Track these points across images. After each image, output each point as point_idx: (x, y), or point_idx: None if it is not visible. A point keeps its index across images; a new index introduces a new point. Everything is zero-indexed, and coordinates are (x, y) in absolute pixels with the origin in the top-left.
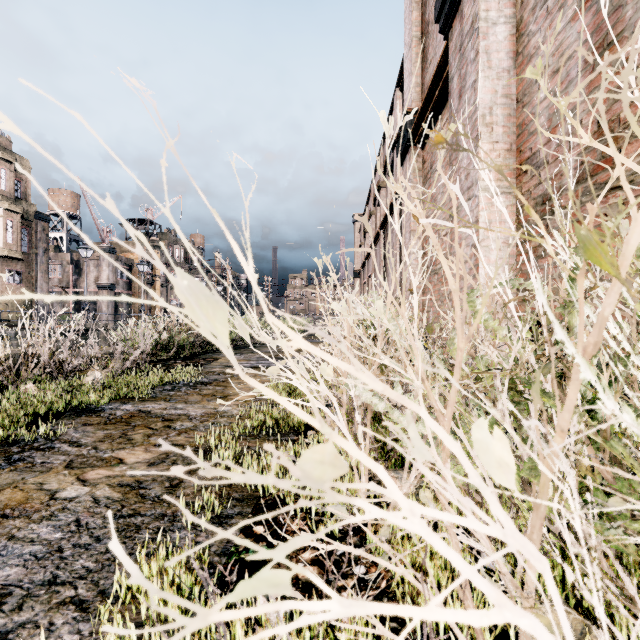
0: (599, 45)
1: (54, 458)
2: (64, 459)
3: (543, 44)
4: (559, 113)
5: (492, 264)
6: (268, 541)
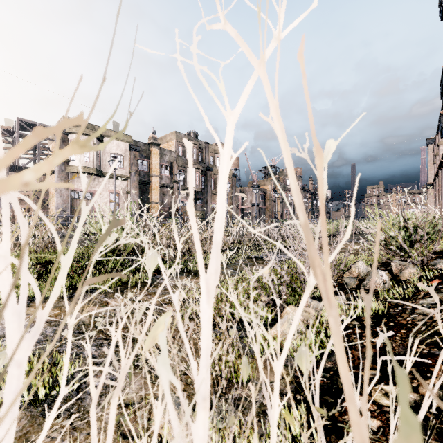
0: None
1: None
2: None
3: None
4: None
5: None
6: None
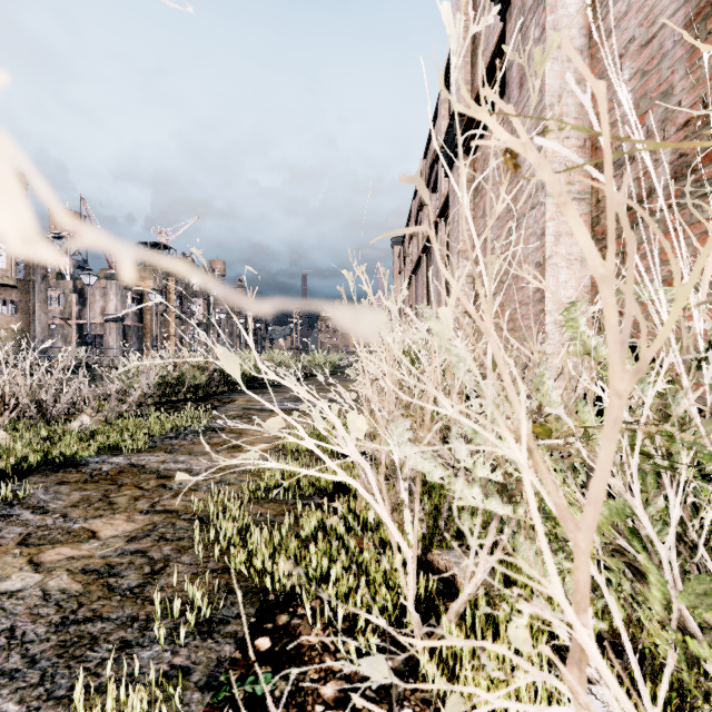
0: (705, 4)
1: (7, 530)
2: (20, 532)
3: (627, 13)
4: (649, 96)
5: (562, 286)
6: (274, 664)
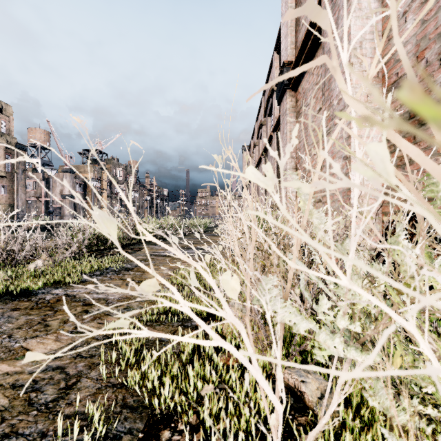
0: None
1: None
2: None
3: None
4: (428, 37)
5: None
6: None
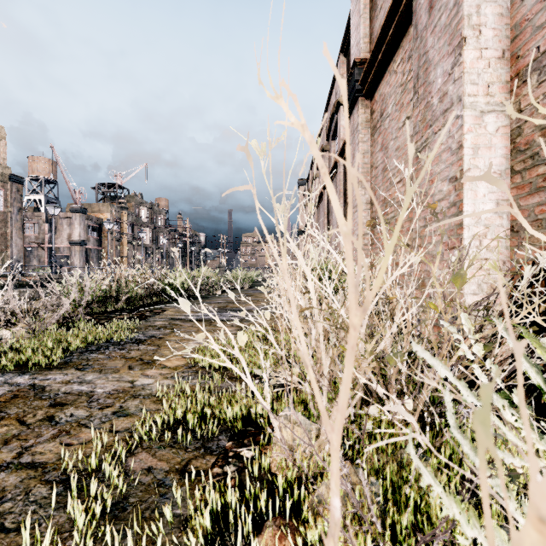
0: None
1: None
2: None
3: None
4: None
5: (480, 199)
6: None
